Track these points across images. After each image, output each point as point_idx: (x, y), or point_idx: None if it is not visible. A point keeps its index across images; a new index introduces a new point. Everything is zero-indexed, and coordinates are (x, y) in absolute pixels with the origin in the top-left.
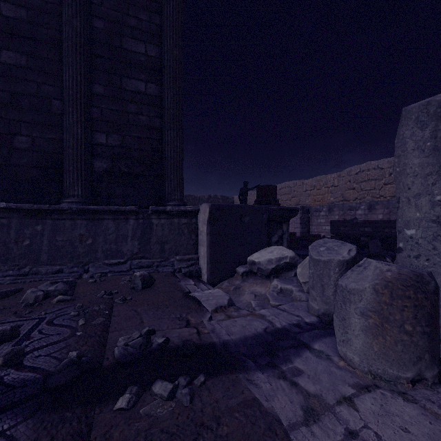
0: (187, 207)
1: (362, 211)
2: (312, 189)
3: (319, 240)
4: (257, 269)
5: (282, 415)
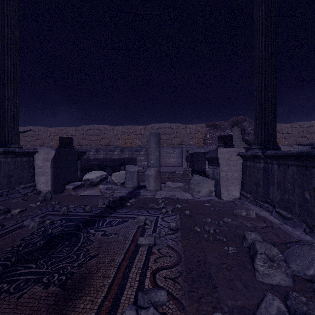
0: (30, 149)
1: (93, 153)
2: (56, 135)
3: (127, 165)
4: (90, 182)
5: (151, 197)
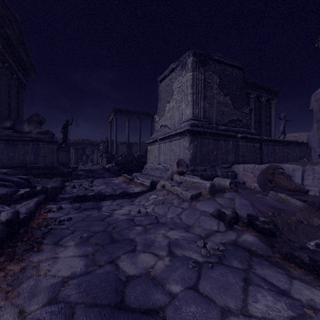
0: None
1: None
2: None
3: None
4: None
5: None
